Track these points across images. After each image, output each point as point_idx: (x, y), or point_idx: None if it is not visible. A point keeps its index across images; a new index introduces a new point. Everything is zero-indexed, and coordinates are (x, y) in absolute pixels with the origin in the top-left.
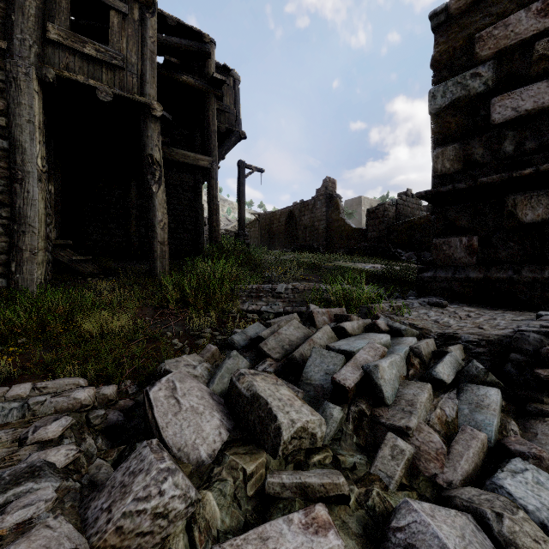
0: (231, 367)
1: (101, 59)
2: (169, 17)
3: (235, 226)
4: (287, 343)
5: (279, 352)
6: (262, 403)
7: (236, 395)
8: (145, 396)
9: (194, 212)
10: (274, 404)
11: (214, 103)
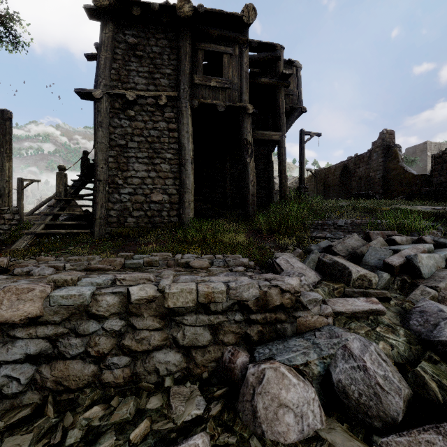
0: (314, 258)
1: (219, 86)
2: (253, 42)
3: (292, 183)
4: (350, 248)
5: (345, 253)
6: (340, 264)
7: (322, 264)
8: (274, 262)
9: (267, 173)
10: (346, 265)
11: (282, 92)
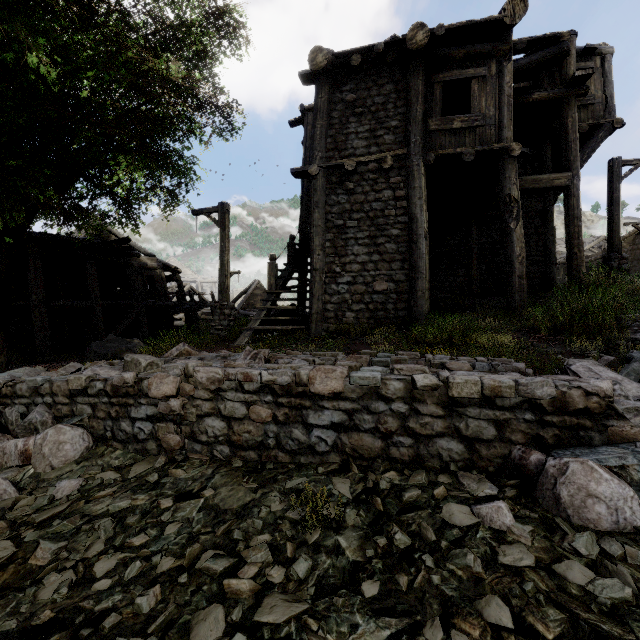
0: (637, 369)
1: (465, 127)
2: (518, 43)
3: (592, 248)
4: None
5: None
6: None
7: None
8: (567, 369)
9: (542, 240)
10: None
11: (573, 106)
